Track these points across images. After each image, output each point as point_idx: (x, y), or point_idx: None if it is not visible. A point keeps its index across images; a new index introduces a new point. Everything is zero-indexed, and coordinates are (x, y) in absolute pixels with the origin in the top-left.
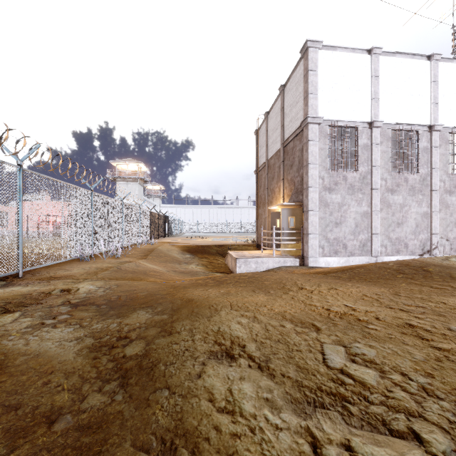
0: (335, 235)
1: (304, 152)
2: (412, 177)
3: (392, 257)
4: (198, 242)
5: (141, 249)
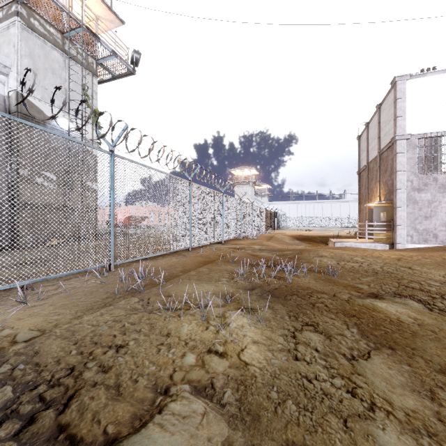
0: (424, 226)
1: (394, 162)
2: None
3: None
4: (304, 233)
5: (264, 236)
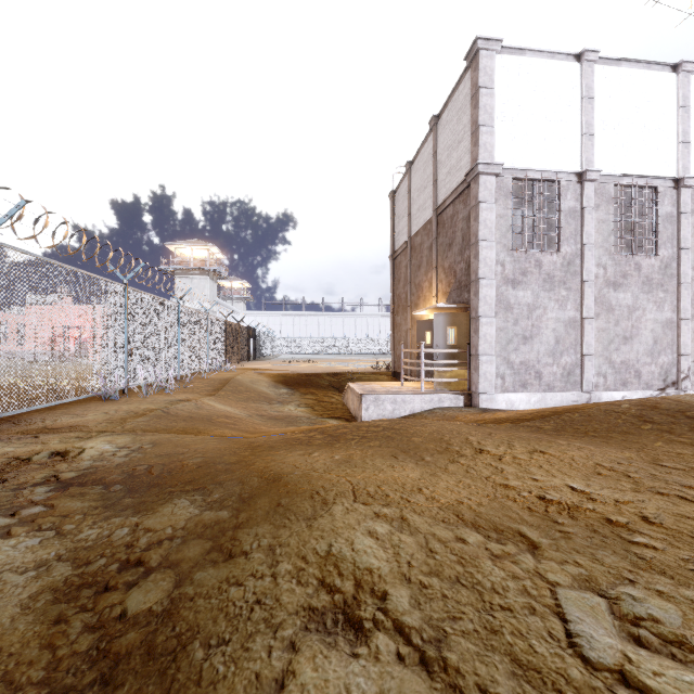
0: (522, 357)
1: (472, 222)
2: (647, 262)
3: (615, 393)
4: (300, 369)
5: (209, 379)
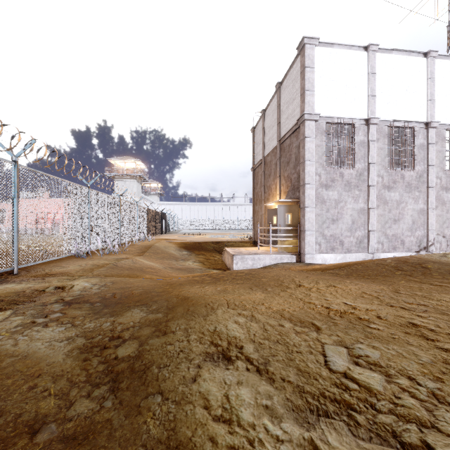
0: (331, 232)
1: (301, 149)
2: (408, 173)
3: (388, 254)
4: (195, 239)
5: (138, 245)
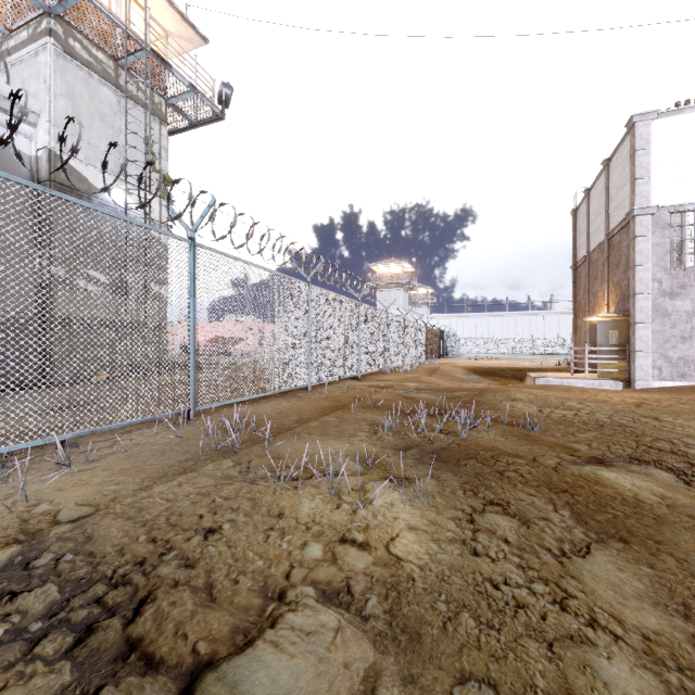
0: (680, 353)
1: (630, 251)
2: None
3: None
4: (487, 364)
5: (423, 368)
